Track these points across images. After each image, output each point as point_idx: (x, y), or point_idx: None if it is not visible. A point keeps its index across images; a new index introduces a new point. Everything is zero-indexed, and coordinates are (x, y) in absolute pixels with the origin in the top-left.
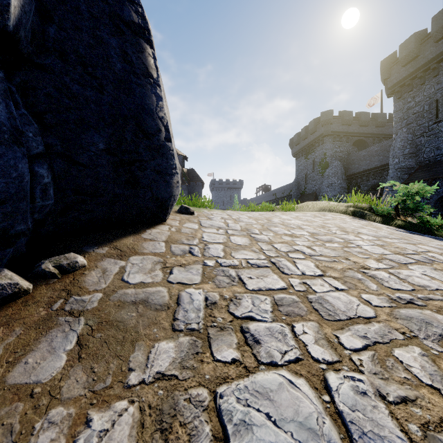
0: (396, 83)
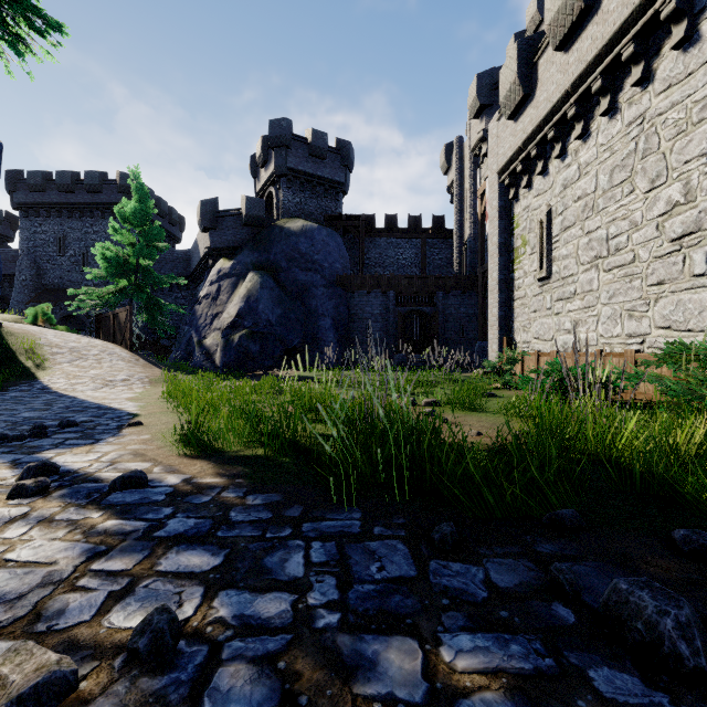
0: (24, 202)
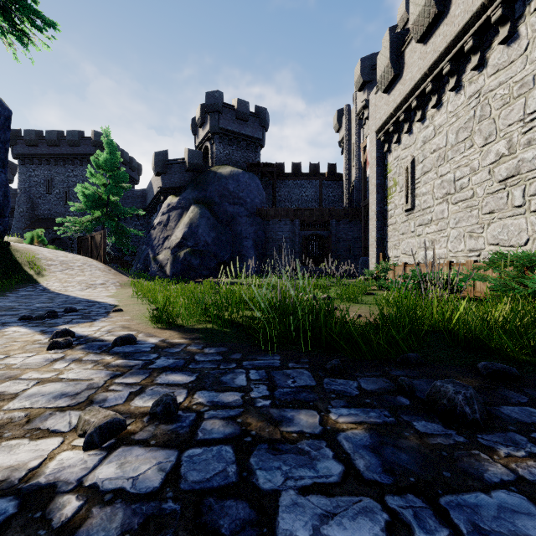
0: (21, 153)
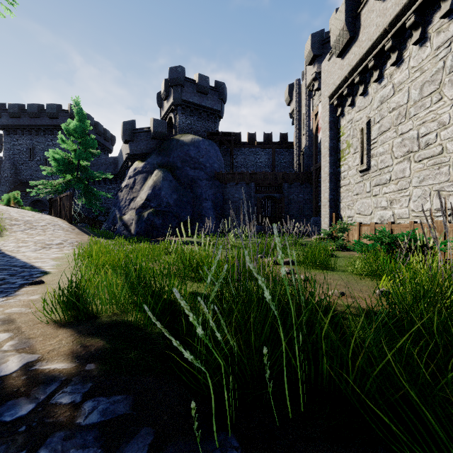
0: (6, 124)
